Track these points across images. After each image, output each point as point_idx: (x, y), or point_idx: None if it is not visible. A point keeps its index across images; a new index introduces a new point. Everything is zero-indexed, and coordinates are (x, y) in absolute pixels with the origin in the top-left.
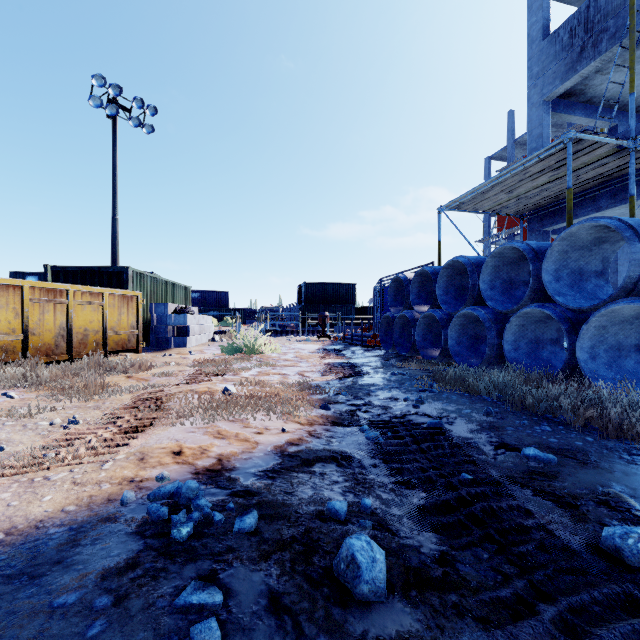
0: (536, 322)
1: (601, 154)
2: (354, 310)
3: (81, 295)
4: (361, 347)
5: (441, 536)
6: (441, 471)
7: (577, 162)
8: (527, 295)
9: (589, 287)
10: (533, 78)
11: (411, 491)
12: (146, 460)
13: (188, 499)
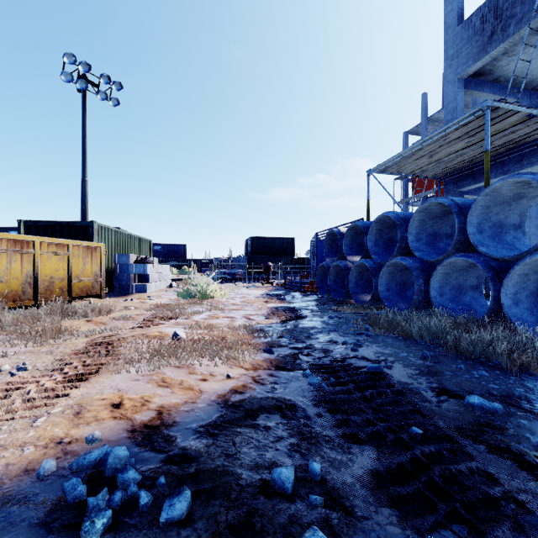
0: (459, 270)
1: (512, 122)
2: (293, 260)
3: (47, 246)
4: (300, 292)
5: (402, 513)
6: (389, 424)
7: (491, 129)
8: (452, 246)
9: (508, 239)
10: (449, 59)
11: (361, 449)
12: (82, 414)
13: (115, 470)
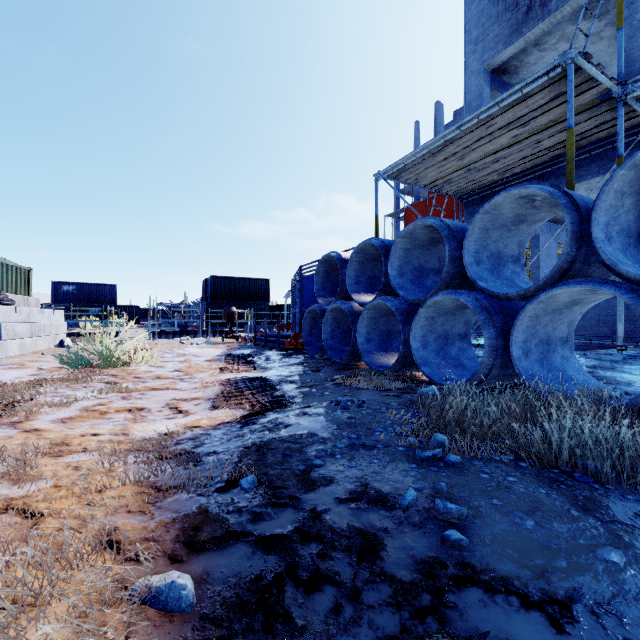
0: (552, 312)
1: (578, 107)
2: (268, 308)
3: None
4: (278, 351)
5: None
6: None
7: (551, 115)
8: (558, 266)
9: (639, 256)
10: (472, 43)
11: None
12: None
13: None
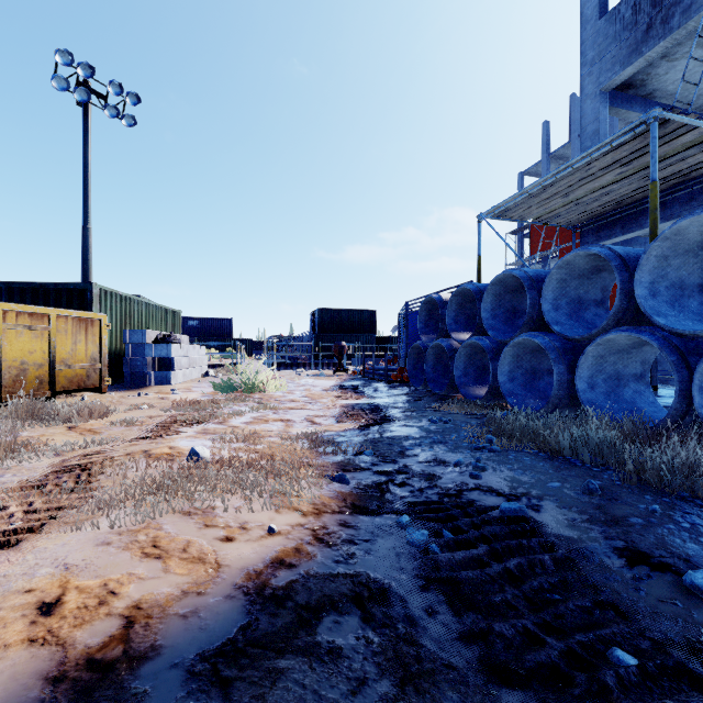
0: (618, 352)
1: (684, 144)
2: (374, 340)
3: (16, 317)
4: (385, 383)
5: None
6: (568, 640)
7: None
8: (611, 316)
9: (693, 305)
10: (587, 65)
11: None
12: None
13: None
